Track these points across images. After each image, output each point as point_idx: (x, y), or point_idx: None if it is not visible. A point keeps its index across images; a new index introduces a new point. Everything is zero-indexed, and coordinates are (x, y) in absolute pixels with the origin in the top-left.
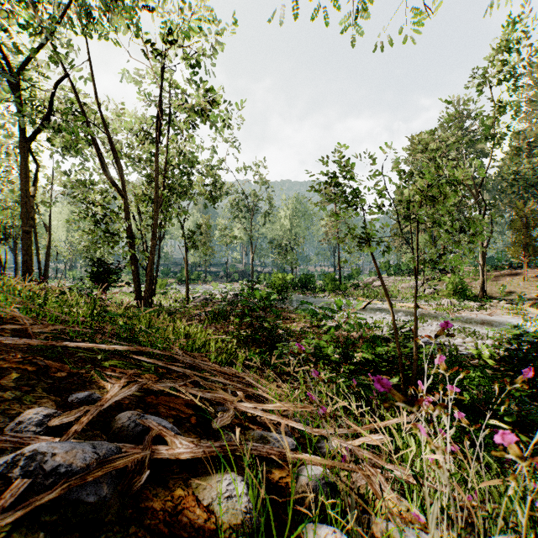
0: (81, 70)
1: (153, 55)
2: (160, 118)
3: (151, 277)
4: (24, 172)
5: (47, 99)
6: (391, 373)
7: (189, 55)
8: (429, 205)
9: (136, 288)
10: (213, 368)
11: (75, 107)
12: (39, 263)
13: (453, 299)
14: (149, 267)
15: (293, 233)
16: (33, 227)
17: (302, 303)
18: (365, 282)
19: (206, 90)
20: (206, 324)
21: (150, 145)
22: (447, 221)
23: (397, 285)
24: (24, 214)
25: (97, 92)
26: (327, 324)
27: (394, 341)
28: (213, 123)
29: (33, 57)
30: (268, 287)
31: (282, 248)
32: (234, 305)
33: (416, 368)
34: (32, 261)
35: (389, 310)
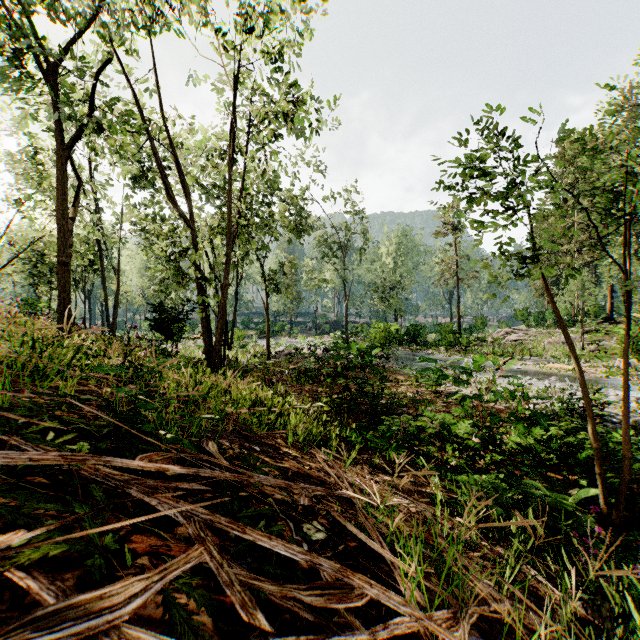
0: (146, 81)
1: (224, 49)
2: (232, 129)
3: (223, 326)
4: (60, 188)
5: (87, 95)
6: (562, 470)
7: (268, 49)
8: (587, 231)
9: (205, 339)
10: (285, 465)
11: (137, 123)
12: (107, 311)
13: (632, 360)
14: (220, 313)
15: (398, 274)
16: (70, 257)
17: (423, 359)
18: (494, 336)
19: (288, 86)
20: (289, 384)
21: (224, 168)
22: (617, 251)
23: (541, 339)
24: (60, 241)
25: (161, 104)
26: (448, 390)
27: (554, 418)
28: (297, 132)
29: (72, 45)
30: (367, 341)
31: (383, 292)
32: (323, 362)
33: (628, 472)
34: (69, 300)
35: (535, 373)
